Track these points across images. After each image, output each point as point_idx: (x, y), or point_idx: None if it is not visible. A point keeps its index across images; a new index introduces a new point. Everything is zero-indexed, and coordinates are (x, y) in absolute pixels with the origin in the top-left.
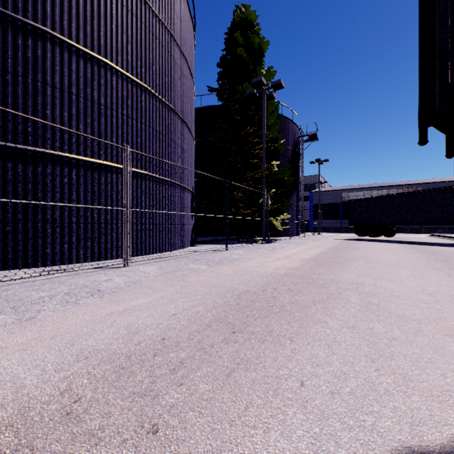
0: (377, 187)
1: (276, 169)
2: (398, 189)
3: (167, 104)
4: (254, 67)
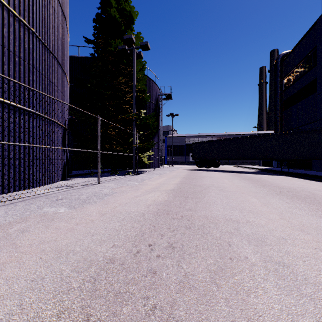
0: (206, 136)
1: (143, 115)
2: (217, 137)
3: (27, 25)
4: (126, 31)
